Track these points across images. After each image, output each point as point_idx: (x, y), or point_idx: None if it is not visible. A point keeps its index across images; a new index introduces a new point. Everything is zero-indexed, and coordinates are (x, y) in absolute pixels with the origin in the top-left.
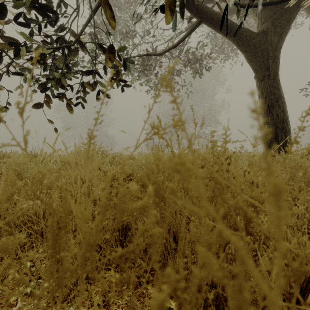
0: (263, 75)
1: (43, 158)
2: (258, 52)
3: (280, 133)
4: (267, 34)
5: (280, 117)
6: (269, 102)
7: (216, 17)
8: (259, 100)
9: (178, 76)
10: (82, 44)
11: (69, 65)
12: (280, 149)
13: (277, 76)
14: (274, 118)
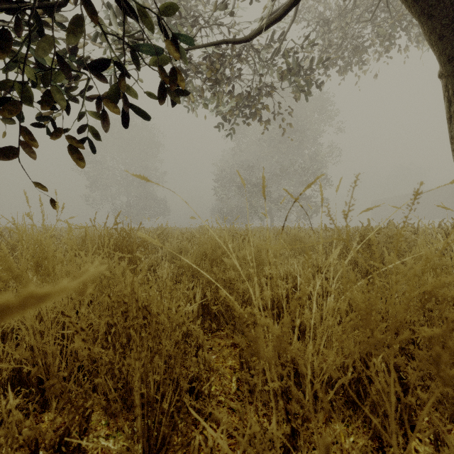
0: None
1: None
2: None
3: None
4: None
5: None
6: None
7: None
8: (449, 122)
9: (271, 95)
10: None
11: (61, 54)
12: None
13: None
14: None
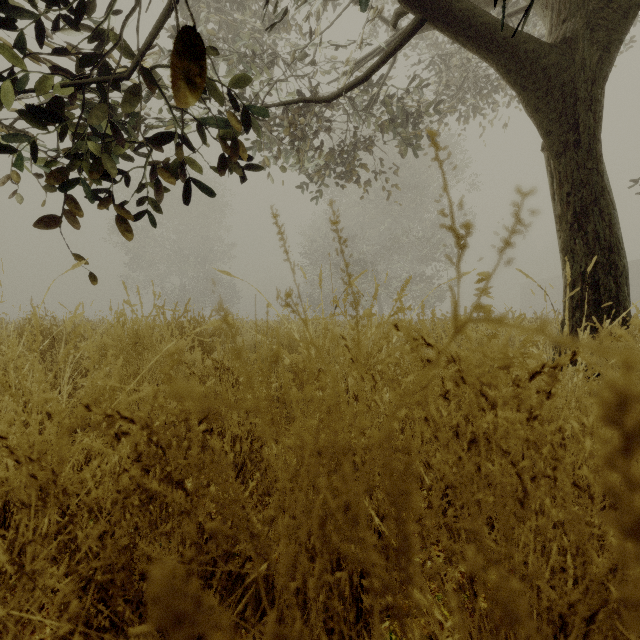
0: (564, 142)
1: (56, 333)
2: (553, 87)
3: (604, 276)
4: (574, 47)
5: (604, 240)
6: (577, 206)
7: (456, 5)
8: (553, 199)
9: (369, 152)
10: (141, 67)
11: (119, 121)
12: (604, 313)
13: (596, 145)
14: (589, 241)
